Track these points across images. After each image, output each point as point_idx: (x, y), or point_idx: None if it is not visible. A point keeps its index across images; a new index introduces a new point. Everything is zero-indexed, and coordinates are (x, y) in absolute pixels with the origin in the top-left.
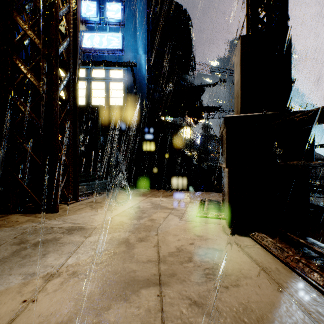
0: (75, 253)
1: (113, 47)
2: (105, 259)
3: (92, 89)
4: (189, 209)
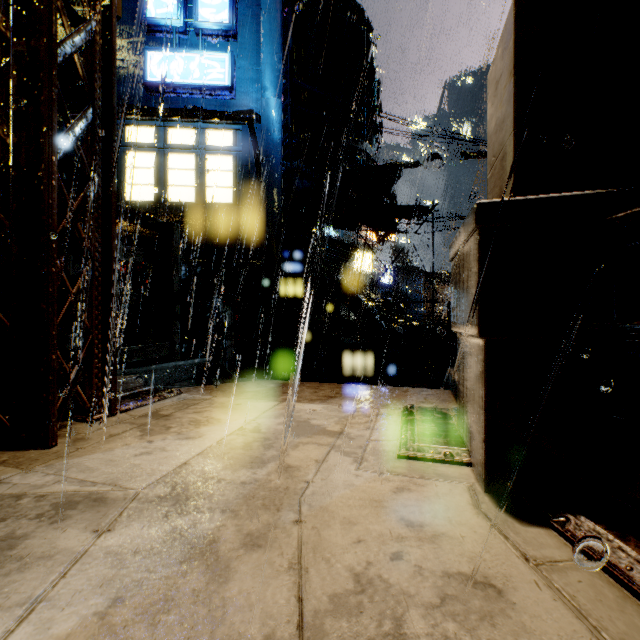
0: (43, 603)
1: (213, 82)
2: (130, 634)
3: (168, 169)
4: (377, 436)
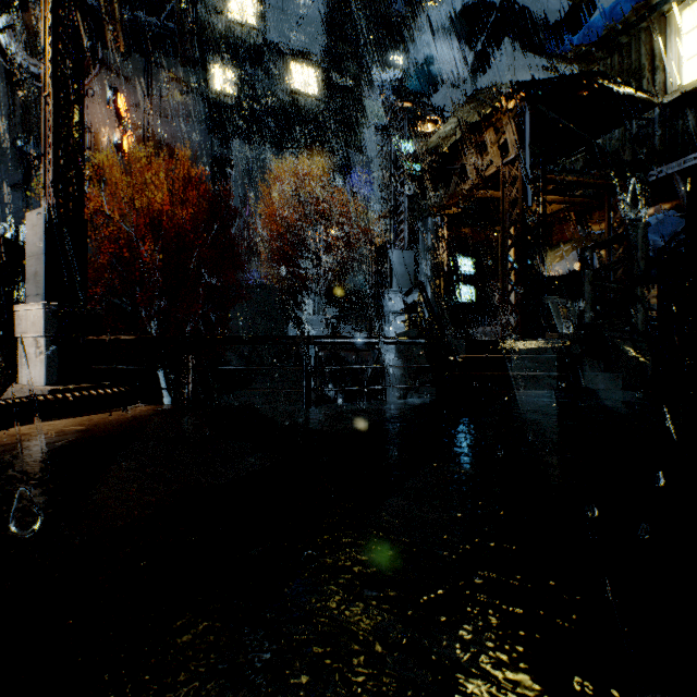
0: None
1: None
2: None
3: None
4: None
